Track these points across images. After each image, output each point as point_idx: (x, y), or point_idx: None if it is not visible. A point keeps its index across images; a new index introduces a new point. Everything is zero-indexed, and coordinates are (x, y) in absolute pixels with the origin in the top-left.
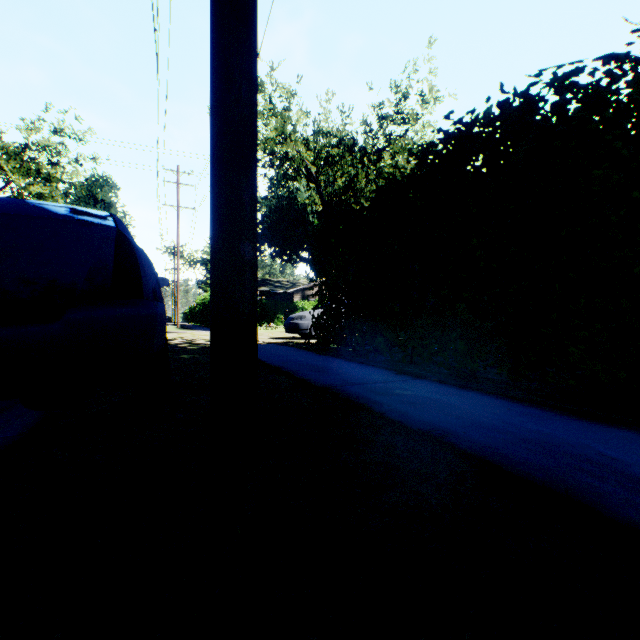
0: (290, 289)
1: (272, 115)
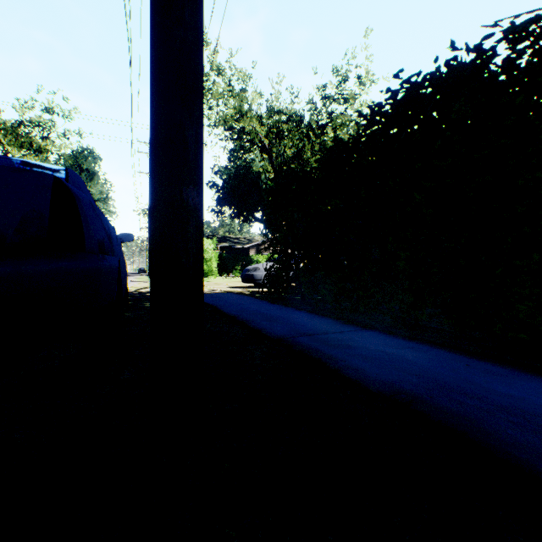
0: (246, 245)
1: (231, 95)
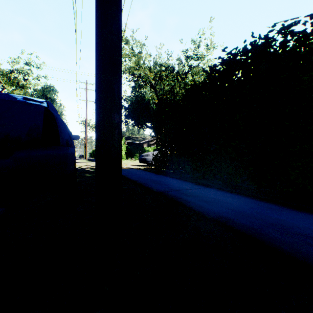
0: (142, 141)
1: (133, 55)
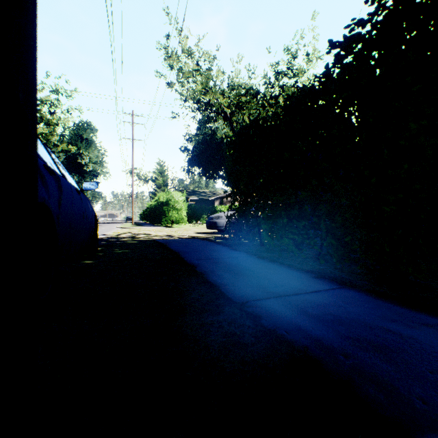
0: (212, 197)
1: (199, 74)
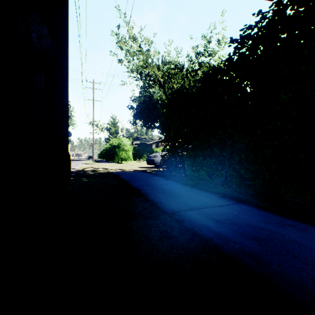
0: (150, 142)
1: (141, 53)
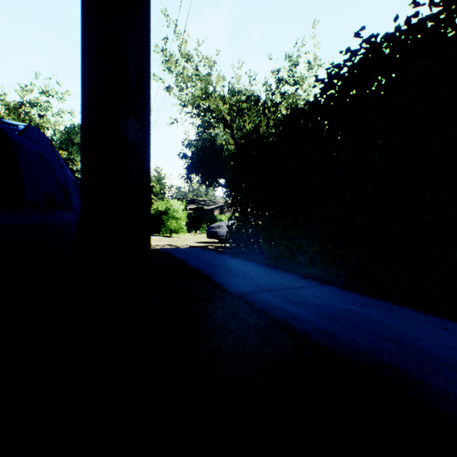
0: (211, 206)
1: (198, 79)
